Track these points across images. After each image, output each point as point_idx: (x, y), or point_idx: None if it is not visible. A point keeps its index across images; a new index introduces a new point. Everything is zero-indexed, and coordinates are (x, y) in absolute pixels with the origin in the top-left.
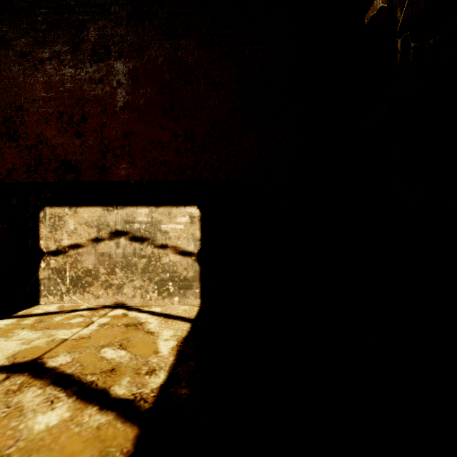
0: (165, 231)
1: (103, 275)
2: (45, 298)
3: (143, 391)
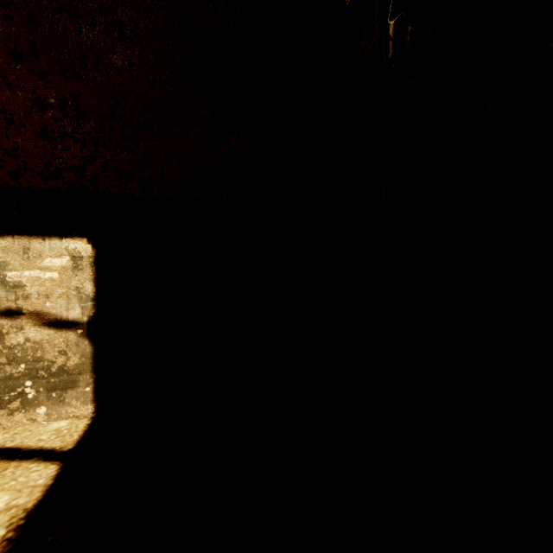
0: (15, 284)
1: None
2: None
3: None
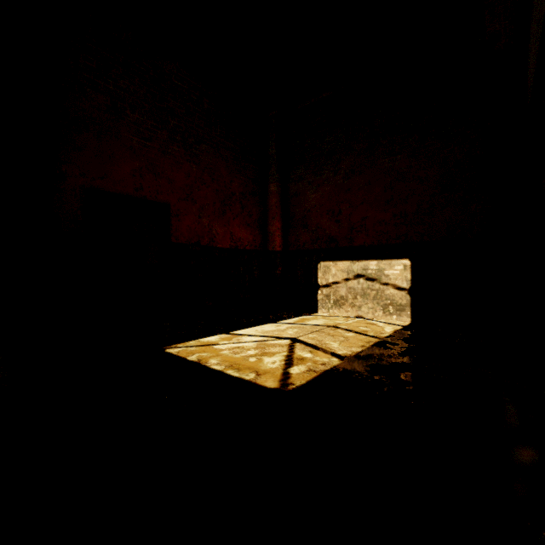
0: (387, 275)
1: (350, 299)
2: (320, 310)
3: (379, 336)
